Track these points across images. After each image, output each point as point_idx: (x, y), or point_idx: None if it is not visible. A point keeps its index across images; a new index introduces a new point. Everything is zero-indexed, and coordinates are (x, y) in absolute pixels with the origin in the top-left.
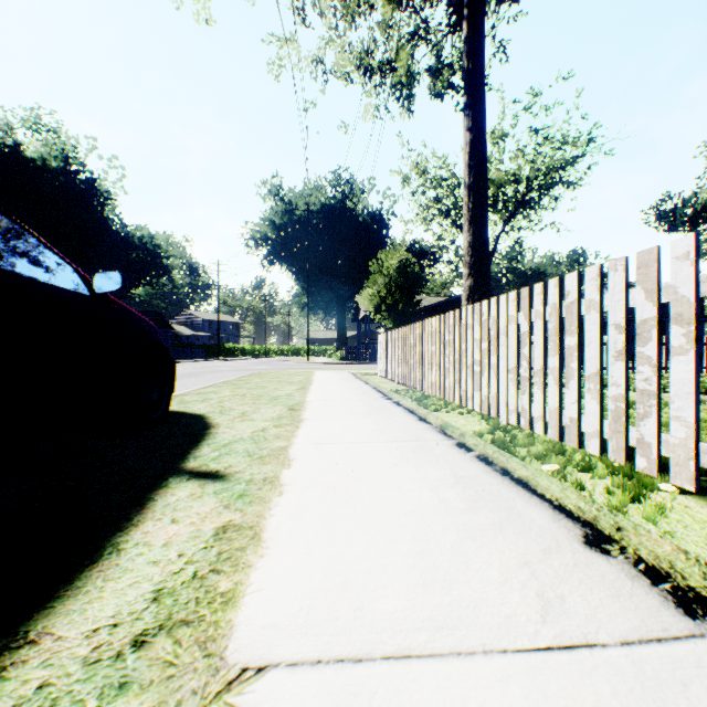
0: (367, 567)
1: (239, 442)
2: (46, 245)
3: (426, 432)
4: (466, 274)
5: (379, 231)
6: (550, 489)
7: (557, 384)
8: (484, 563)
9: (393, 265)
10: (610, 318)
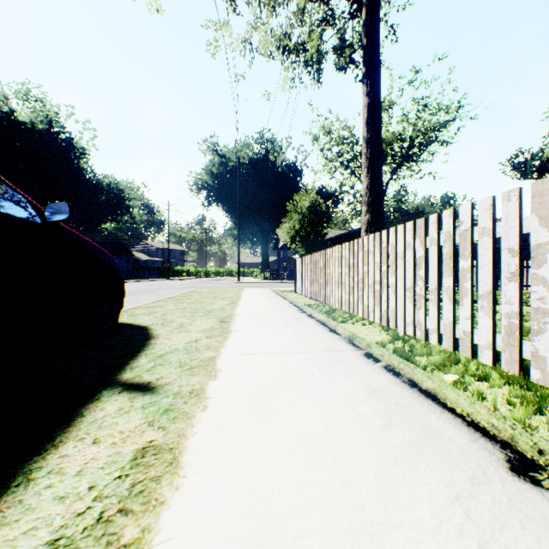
0: (287, 504)
1: (173, 352)
2: (0, 178)
3: (337, 343)
4: (365, 211)
5: (294, 179)
6: (459, 403)
7: (451, 302)
8: (412, 499)
9: (306, 205)
10: (503, 243)
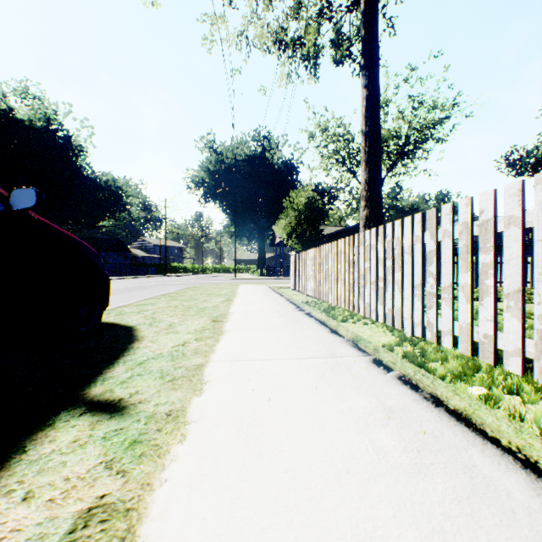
0: None
1: (156, 359)
2: None
3: (340, 346)
4: (363, 206)
5: (290, 176)
6: (503, 432)
7: (468, 301)
8: None
9: (302, 202)
10: (536, 234)
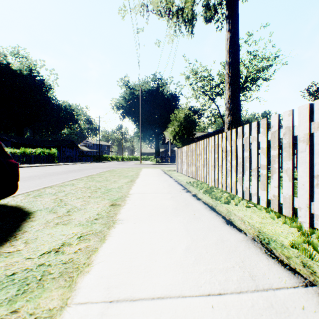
0: None
1: None
2: None
3: (253, 255)
4: (227, 114)
5: (174, 102)
6: None
7: None
8: None
9: (182, 116)
10: None
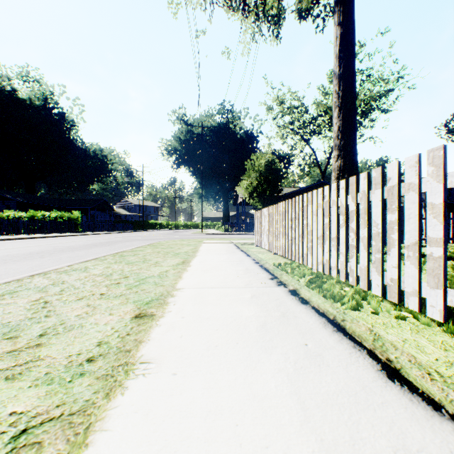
0: None
1: None
2: None
3: None
4: (336, 156)
5: (251, 144)
6: None
7: None
8: None
9: (262, 164)
10: None
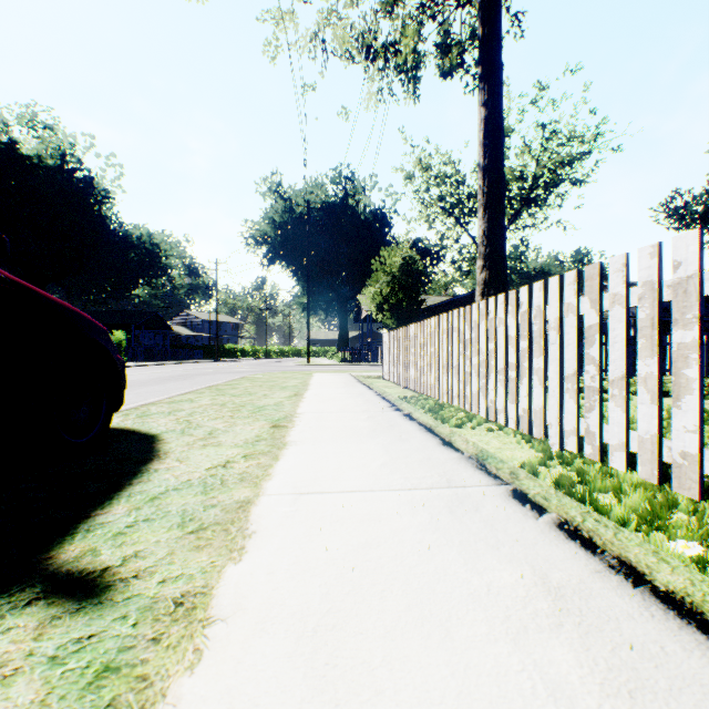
0: None
1: (179, 490)
2: None
3: (459, 468)
4: (481, 266)
5: (381, 229)
6: None
7: (655, 401)
8: None
9: (397, 263)
10: None
